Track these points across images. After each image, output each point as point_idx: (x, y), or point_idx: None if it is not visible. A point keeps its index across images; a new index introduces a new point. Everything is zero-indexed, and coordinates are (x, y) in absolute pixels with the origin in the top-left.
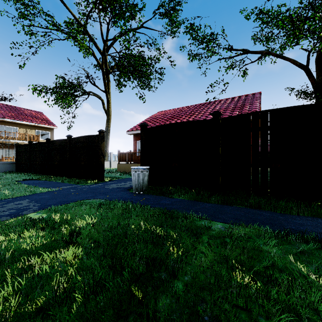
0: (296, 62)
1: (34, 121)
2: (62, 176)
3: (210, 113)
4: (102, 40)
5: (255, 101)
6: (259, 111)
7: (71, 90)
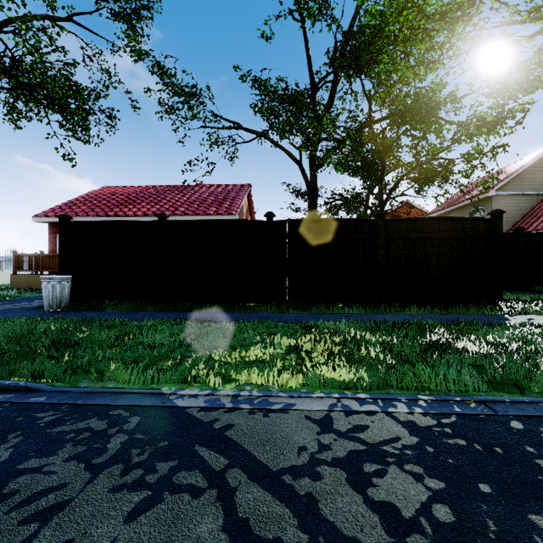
0: (291, 155)
1: None
2: None
3: (182, 205)
4: None
5: (238, 197)
6: (202, 220)
7: None
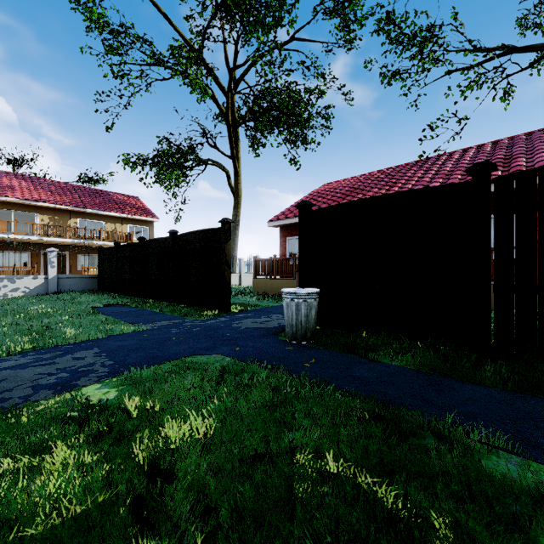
0: None
1: (126, 211)
2: (162, 301)
3: (432, 180)
4: (227, 69)
5: (540, 147)
6: None
7: (179, 158)
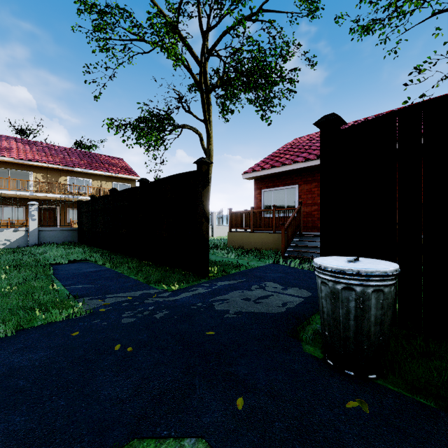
0: None
1: (111, 170)
2: (132, 257)
3: None
4: (201, 32)
5: None
6: None
7: (157, 122)
